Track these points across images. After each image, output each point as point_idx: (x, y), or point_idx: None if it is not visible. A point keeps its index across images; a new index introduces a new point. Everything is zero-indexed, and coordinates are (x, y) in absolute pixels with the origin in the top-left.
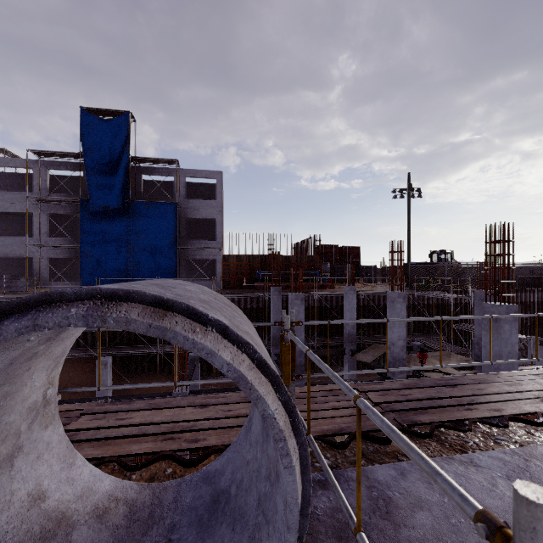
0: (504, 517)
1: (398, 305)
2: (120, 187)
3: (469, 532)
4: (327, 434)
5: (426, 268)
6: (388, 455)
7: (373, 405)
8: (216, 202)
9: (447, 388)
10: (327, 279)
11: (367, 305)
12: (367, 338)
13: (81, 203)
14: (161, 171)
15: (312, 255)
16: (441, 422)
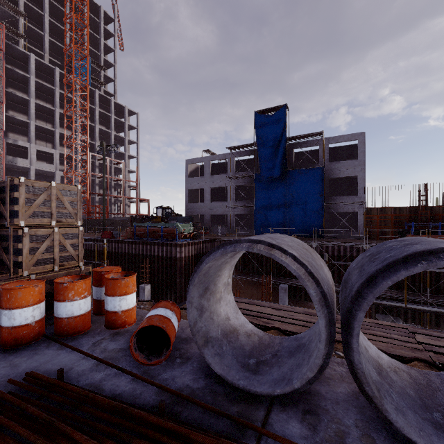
0: None
1: None
2: (280, 162)
3: None
4: None
5: None
6: None
7: None
8: (358, 161)
9: None
10: None
11: None
12: None
13: (254, 176)
14: (308, 144)
15: None
16: None
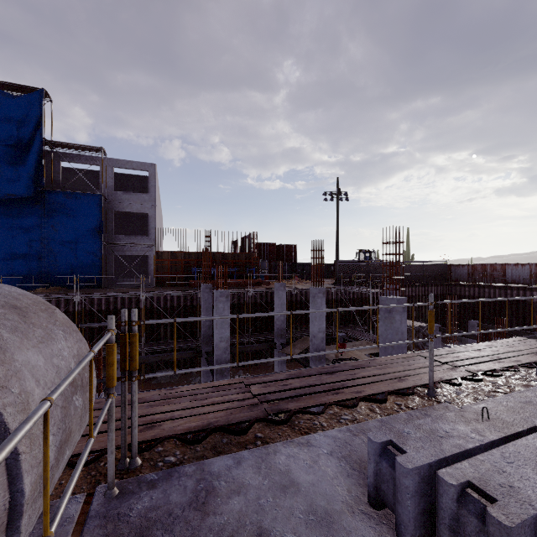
0: (309, 490)
1: (318, 299)
2: (32, 174)
3: (271, 509)
4: (191, 431)
5: (352, 265)
6: (238, 445)
7: (252, 397)
8: (149, 196)
9: (326, 375)
10: (265, 276)
11: (300, 300)
12: (300, 331)
13: None
14: (84, 159)
15: (249, 253)
16: (306, 408)
